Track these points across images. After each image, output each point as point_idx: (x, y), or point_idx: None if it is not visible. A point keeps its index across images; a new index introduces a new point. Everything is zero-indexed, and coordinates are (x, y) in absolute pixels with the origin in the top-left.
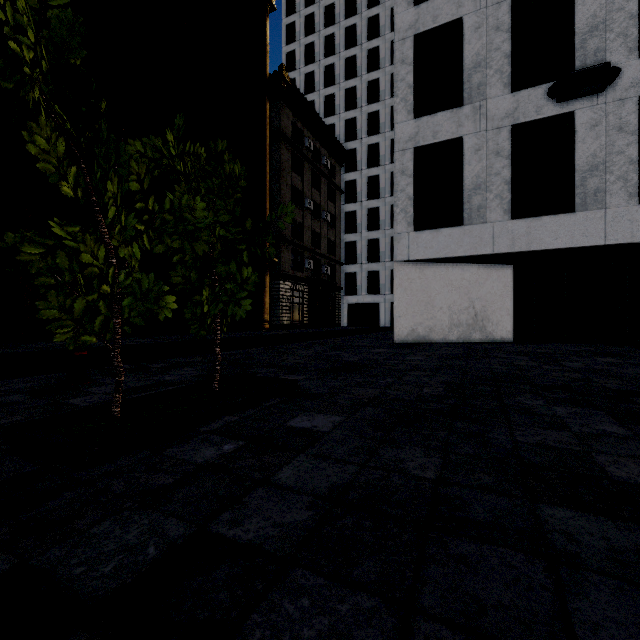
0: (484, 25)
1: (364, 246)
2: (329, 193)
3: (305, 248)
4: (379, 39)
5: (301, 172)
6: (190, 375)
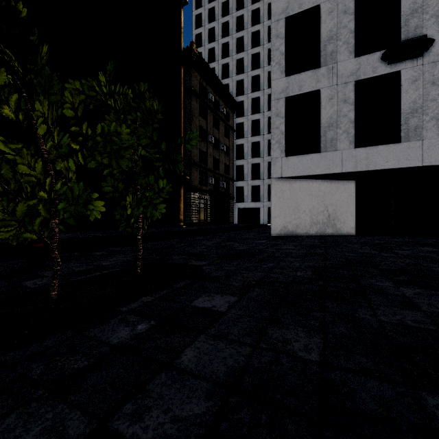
0: (335, 10)
1: (249, 168)
2: (225, 131)
3: (208, 169)
4: (260, 25)
5: (205, 117)
6: (122, 261)
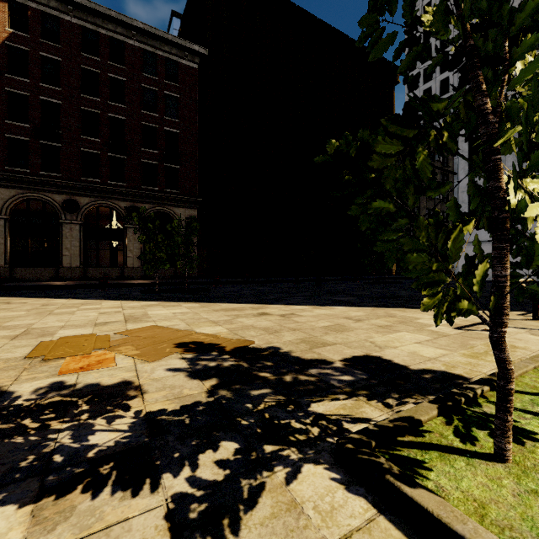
0: None
1: None
2: (442, 178)
3: None
4: None
5: None
6: None
